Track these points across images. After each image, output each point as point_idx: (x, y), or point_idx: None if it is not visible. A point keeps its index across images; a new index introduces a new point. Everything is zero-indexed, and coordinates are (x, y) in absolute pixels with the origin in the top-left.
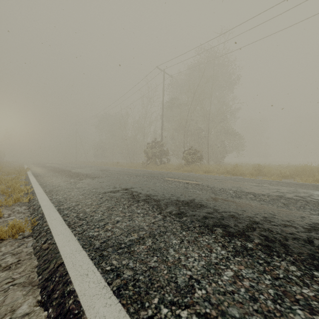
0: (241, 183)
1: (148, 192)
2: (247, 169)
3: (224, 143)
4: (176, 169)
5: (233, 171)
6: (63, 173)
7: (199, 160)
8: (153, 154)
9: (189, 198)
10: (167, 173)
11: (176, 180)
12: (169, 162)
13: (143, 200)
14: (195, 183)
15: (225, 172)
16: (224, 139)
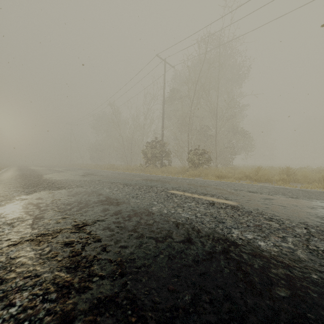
0: (315, 204)
1: (129, 241)
2: (270, 173)
3: (232, 143)
4: (179, 172)
5: (253, 175)
6: (26, 180)
7: (207, 162)
8: (153, 155)
9: (275, 305)
10: (170, 180)
11: (189, 196)
12: (170, 165)
13: (90, 313)
14: (227, 205)
15: (244, 177)
16: (233, 139)
